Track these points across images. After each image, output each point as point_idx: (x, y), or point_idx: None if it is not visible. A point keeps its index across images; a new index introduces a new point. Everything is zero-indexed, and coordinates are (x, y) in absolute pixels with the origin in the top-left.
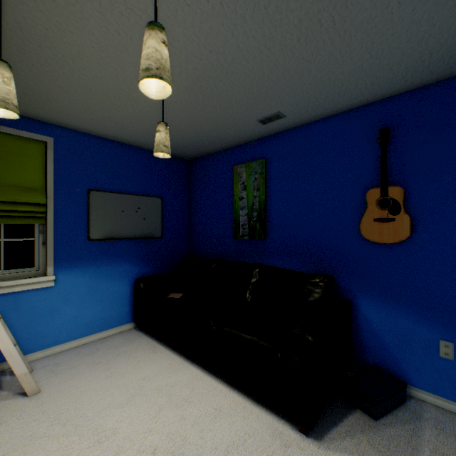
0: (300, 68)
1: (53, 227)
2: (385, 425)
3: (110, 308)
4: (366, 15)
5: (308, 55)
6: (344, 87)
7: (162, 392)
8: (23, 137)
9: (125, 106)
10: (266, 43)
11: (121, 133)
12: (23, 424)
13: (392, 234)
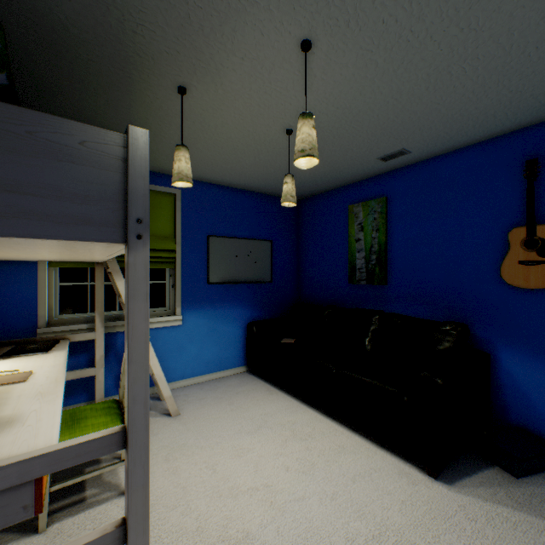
0: (428, 110)
1: (181, 271)
2: (528, 483)
3: (225, 350)
4: (500, 61)
5: (437, 99)
6: (479, 120)
7: (284, 427)
8: (159, 192)
9: (248, 157)
10: (393, 95)
11: (237, 180)
12: (175, 435)
13: (541, 279)
